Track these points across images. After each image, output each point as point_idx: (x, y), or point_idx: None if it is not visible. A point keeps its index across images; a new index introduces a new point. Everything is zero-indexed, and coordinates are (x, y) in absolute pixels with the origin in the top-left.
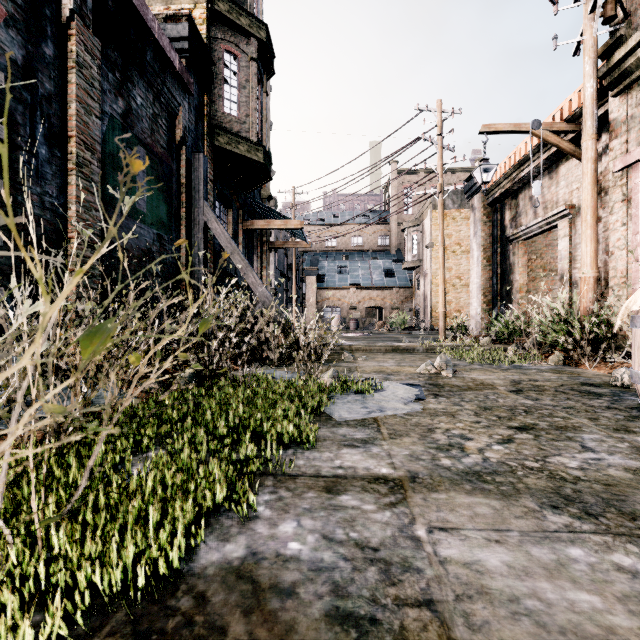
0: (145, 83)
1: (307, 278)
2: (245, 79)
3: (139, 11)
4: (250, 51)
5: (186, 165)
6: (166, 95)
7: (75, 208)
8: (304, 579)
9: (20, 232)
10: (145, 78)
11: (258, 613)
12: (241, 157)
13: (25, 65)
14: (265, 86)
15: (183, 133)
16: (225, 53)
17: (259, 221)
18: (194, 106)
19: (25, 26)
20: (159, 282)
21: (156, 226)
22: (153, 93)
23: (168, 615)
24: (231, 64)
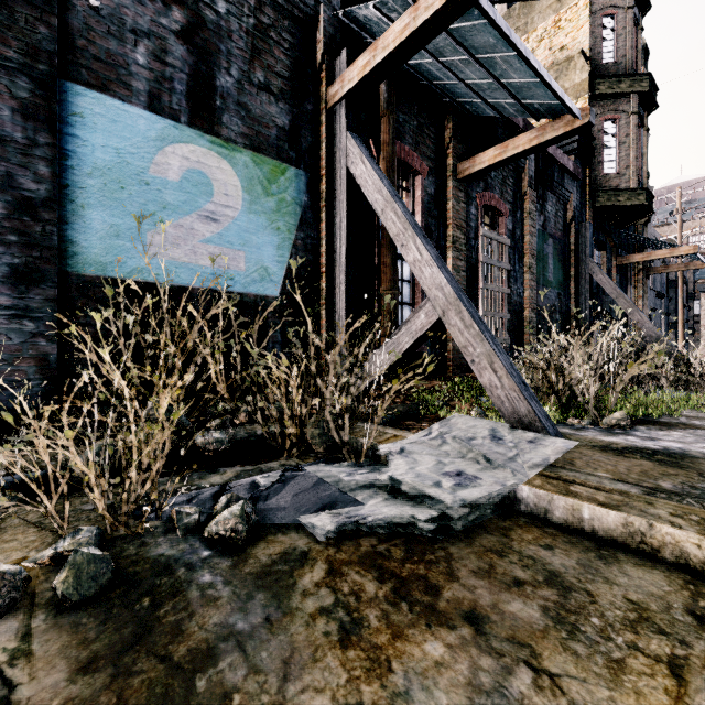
0: (551, 195)
1: (702, 295)
2: (624, 135)
3: (553, 156)
4: (630, 107)
5: (574, 235)
6: (563, 193)
7: (528, 292)
8: (703, 426)
9: (511, 310)
10: (552, 192)
11: (687, 426)
12: (620, 207)
13: (512, 229)
14: (645, 124)
15: (573, 213)
16: (604, 122)
17: (636, 255)
18: (579, 185)
19: (512, 210)
20: (558, 326)
21: (557, 287)
22: (555, 197)
23: (657, 422)
24: (610, 129)
